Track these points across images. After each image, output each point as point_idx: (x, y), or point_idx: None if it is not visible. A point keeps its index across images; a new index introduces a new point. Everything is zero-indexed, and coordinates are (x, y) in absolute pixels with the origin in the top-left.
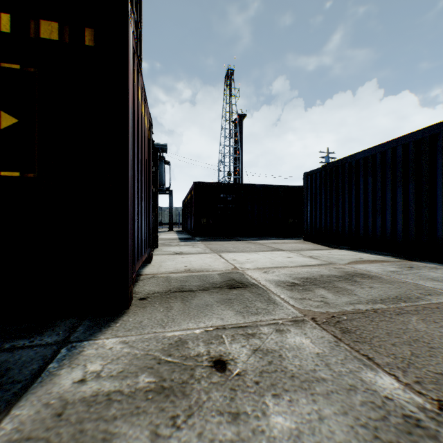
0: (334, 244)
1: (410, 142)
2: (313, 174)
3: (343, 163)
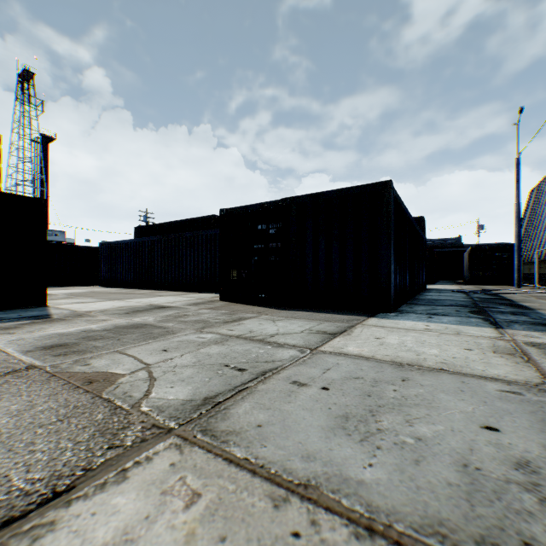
0: (114, 287)
1: (138, 241)
2: (105, 245)
3: (118, 243)
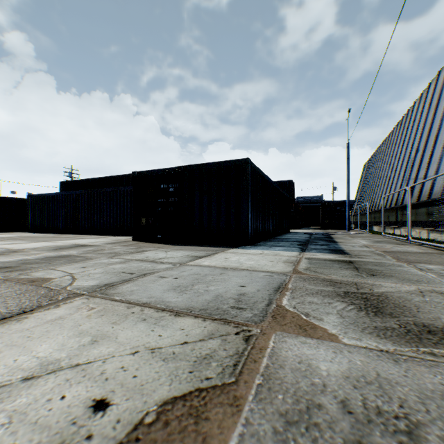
0: (42, 232)
1: (64, 194)
2: (33, 197)
3: (45, 195)
